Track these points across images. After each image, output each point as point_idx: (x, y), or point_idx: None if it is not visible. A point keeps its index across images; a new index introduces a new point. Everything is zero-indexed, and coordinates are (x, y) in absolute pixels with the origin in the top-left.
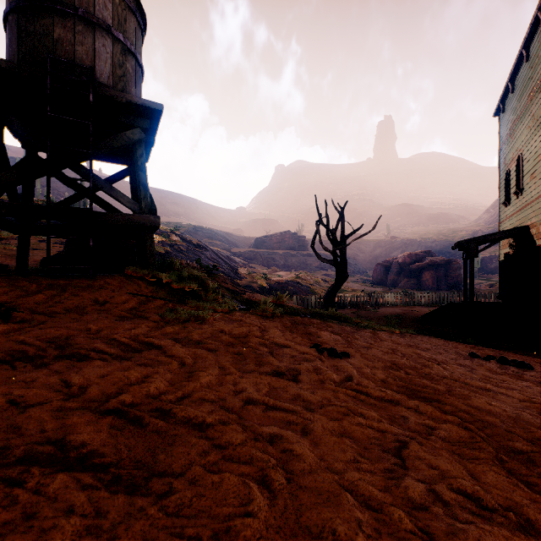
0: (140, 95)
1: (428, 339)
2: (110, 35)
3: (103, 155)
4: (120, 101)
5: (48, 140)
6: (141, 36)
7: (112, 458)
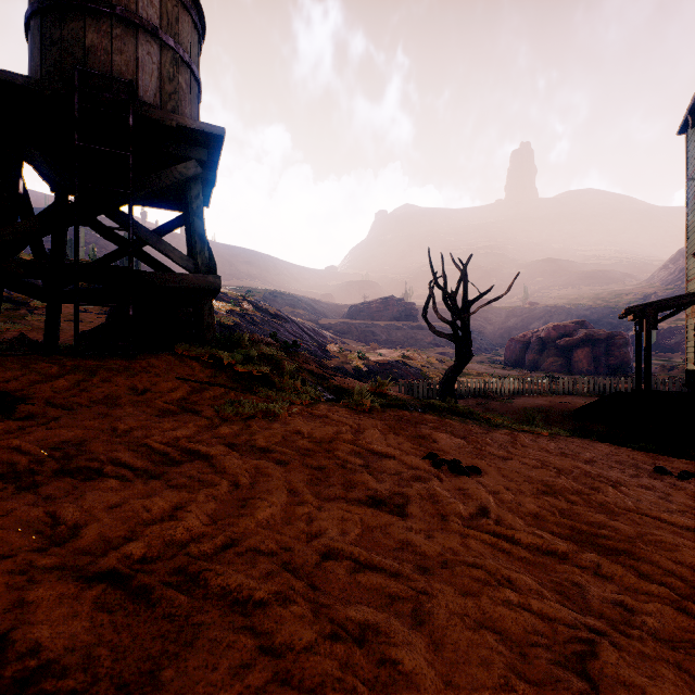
0: (197, 118)
1: (590, 444)
2: (157, 40)
3: (152, 200)
4: (169, 125)
5: (76, 178)
6: (198, 42)
7: (76, 680)
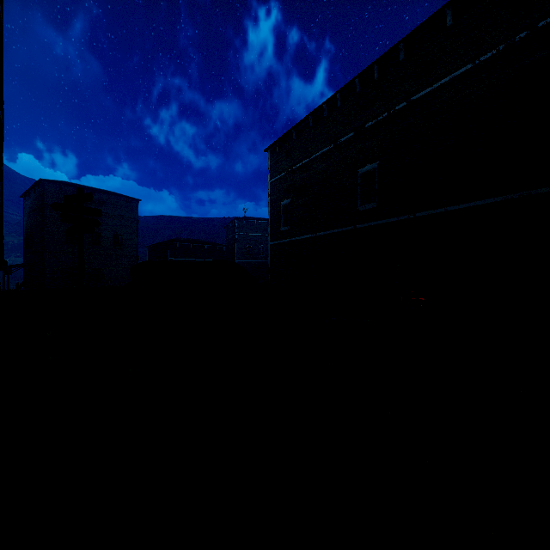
0: None
1: None
2: None
3: None
4: None
5: None
6: None
7: None
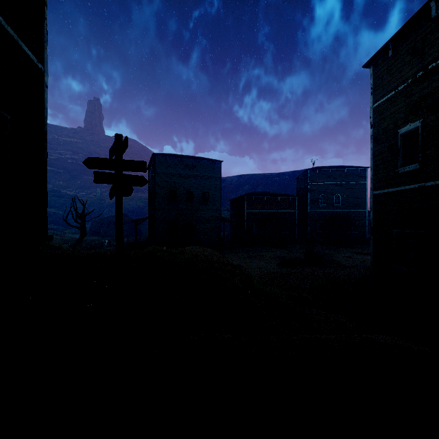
0: None
1: None
2: None
3: None
4: None
5: None
6: None
7: None
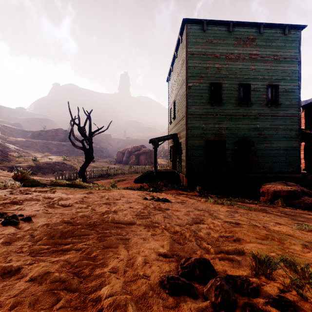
0: None
1: (128, 192)
2: None
3: None
4: None
5: None
6: None
7: None
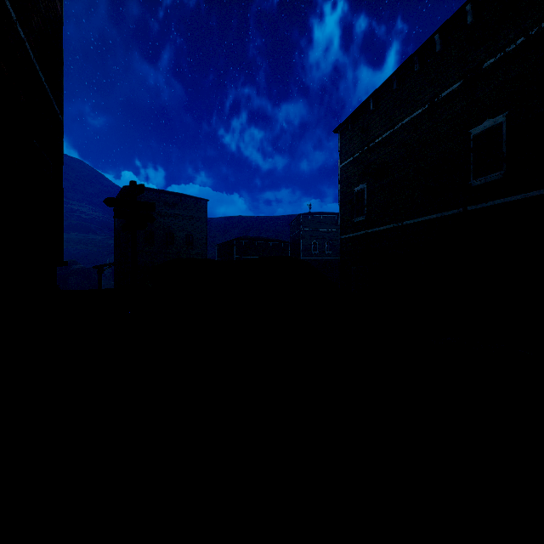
0: None
1: None
2: None
3: None
4: None
5: None
6: None
7: None
